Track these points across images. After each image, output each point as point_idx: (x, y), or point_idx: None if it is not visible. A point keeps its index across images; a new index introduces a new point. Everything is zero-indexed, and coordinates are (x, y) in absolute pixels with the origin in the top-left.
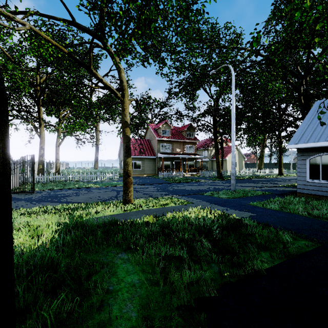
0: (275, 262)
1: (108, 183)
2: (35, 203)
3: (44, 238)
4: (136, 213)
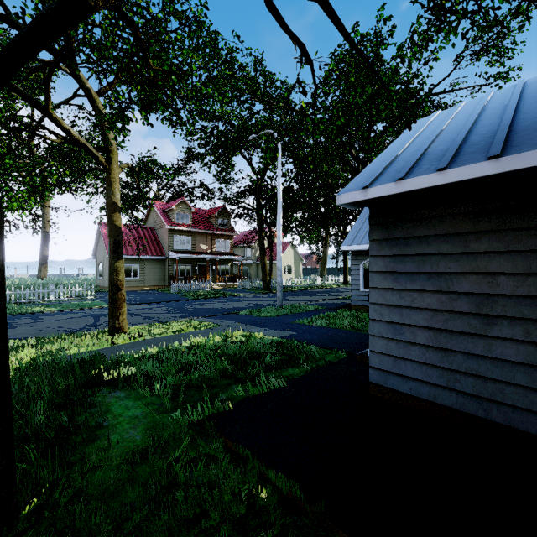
0: (300, 375)
1: (74, 303)
2: None
3: None
4: (133, 346)
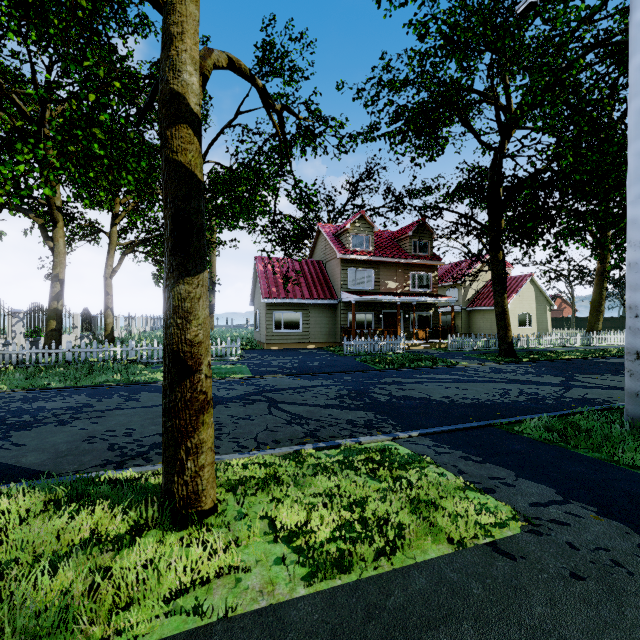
0: None
1: None
2: None
3: None
4: None
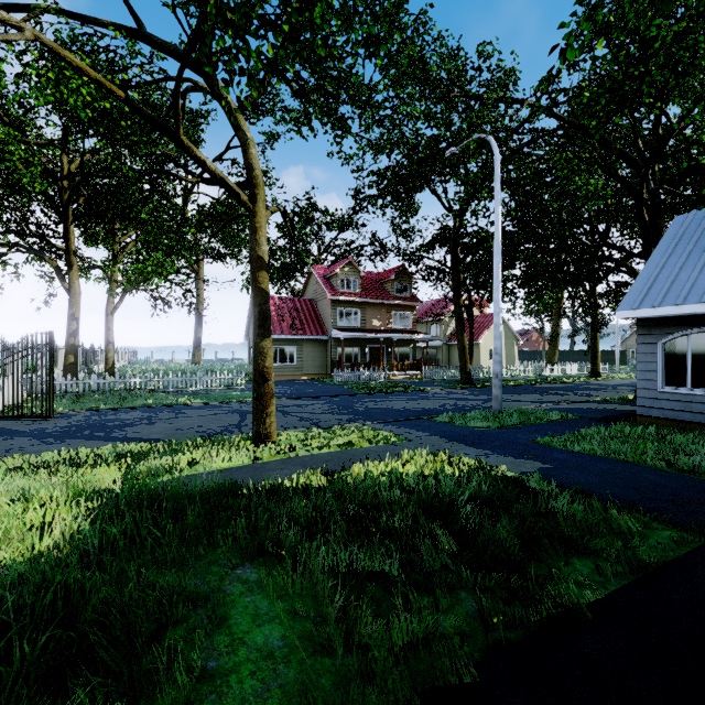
0: (610, 586)
1: (222, 394)
2: (51, 441)
3: (57, 532)
4: (282, 466)
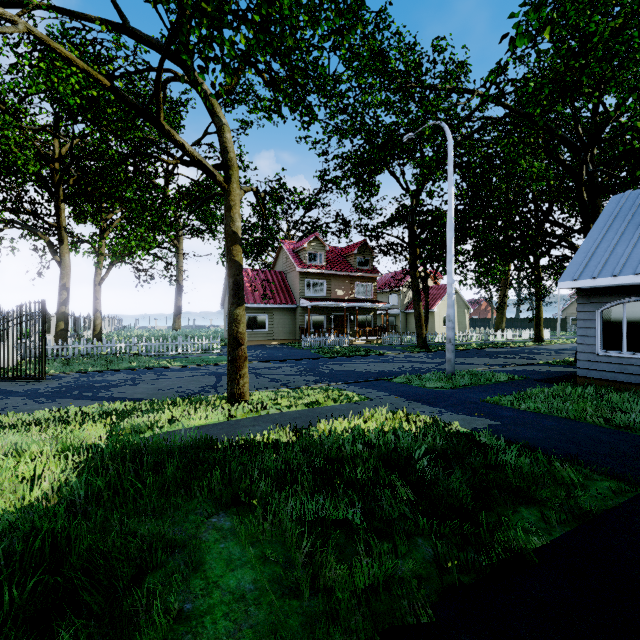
0: (555, 533)
1: (200, 358)
2: (43, 401)
3: (47, 484)
4: (254, 423)
